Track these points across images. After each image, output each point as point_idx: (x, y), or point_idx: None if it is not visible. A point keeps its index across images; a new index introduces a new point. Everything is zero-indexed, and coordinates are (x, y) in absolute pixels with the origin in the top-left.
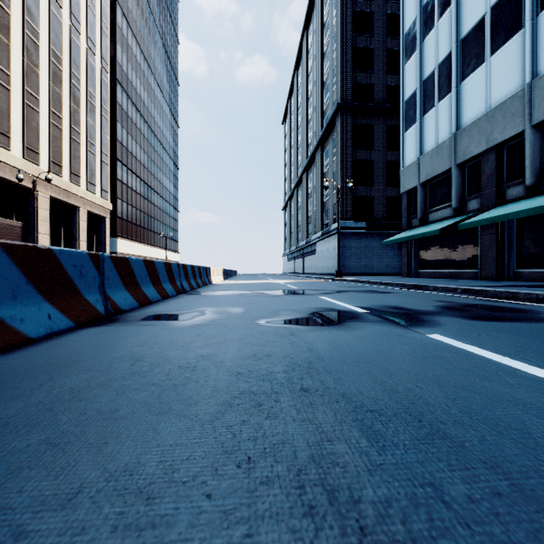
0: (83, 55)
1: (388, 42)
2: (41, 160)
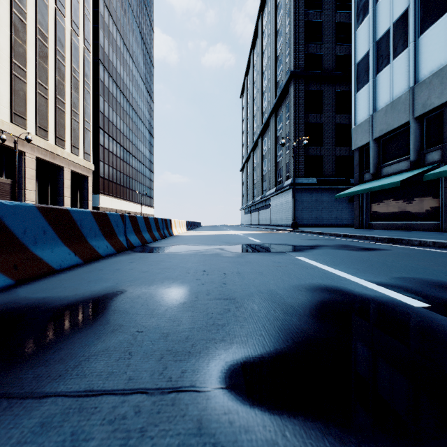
0: (68, 35)
1: (336, 16)
2: (28, 125)
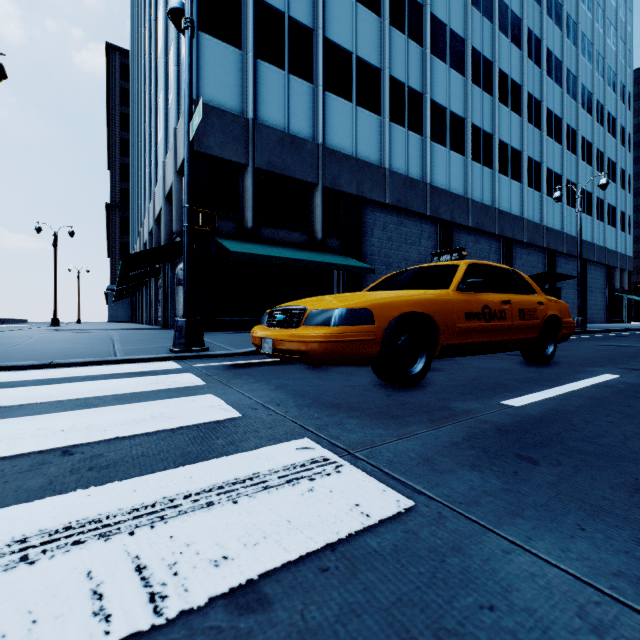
0: None
1: None
2: None
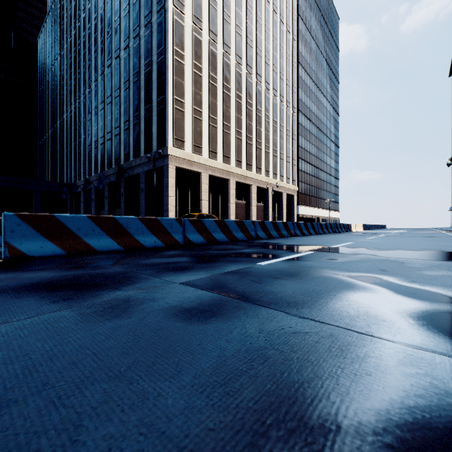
0: (284, 112)
1: None
2: (270, 174)
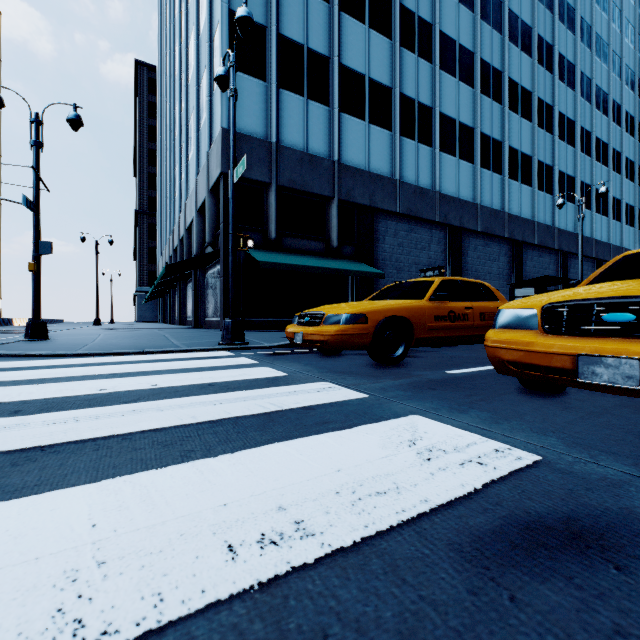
0: None
1: None
2: None
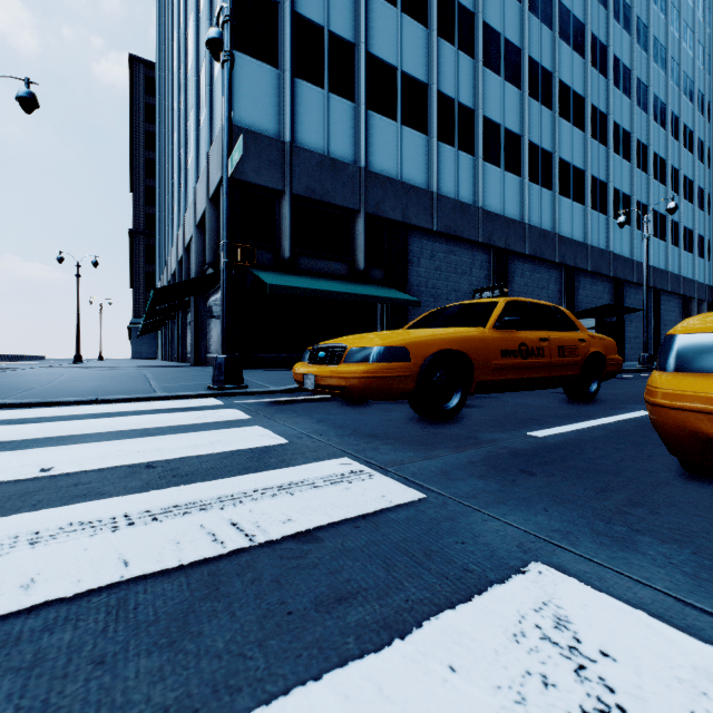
0: None
1: None
2: None
